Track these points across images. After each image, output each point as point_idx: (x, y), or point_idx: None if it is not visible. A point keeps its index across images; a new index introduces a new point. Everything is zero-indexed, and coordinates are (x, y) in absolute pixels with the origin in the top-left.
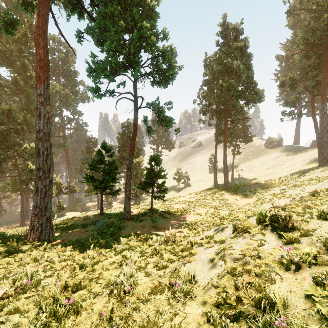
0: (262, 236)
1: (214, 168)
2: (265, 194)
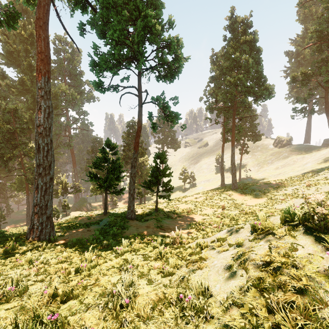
0: (291, 238)
1: (222, 168)
2: (276, 194)
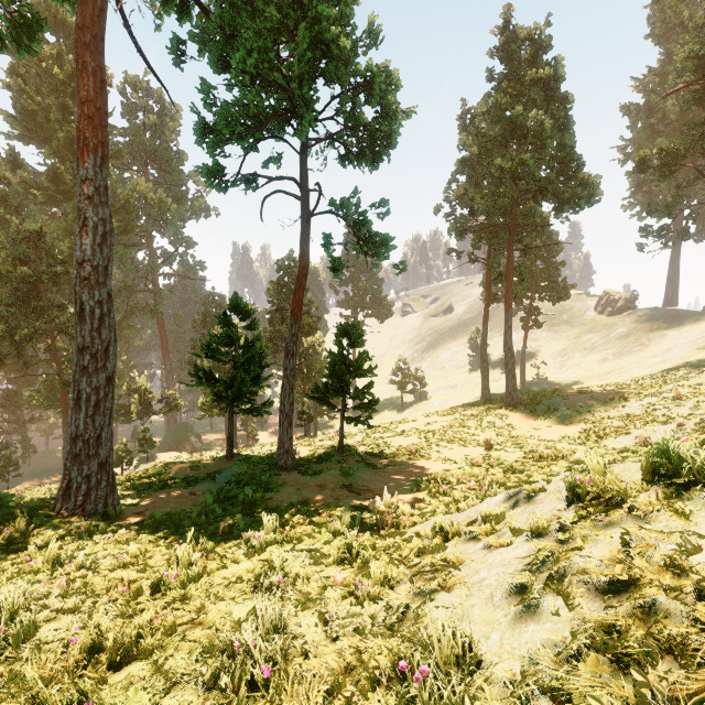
0: (679, 519)
1: (483, 359)
2: (605, 416)
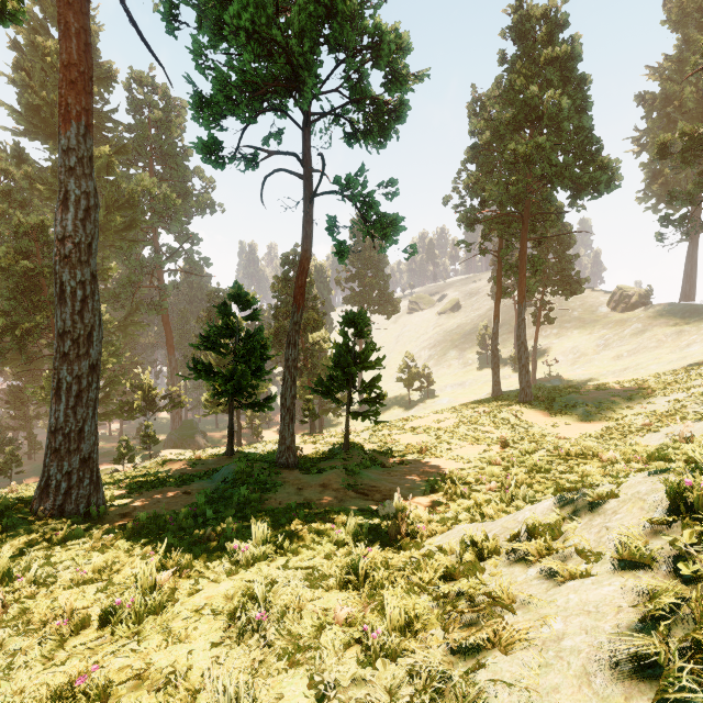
0: None
1: (494, 354)
2: (628, 413)
